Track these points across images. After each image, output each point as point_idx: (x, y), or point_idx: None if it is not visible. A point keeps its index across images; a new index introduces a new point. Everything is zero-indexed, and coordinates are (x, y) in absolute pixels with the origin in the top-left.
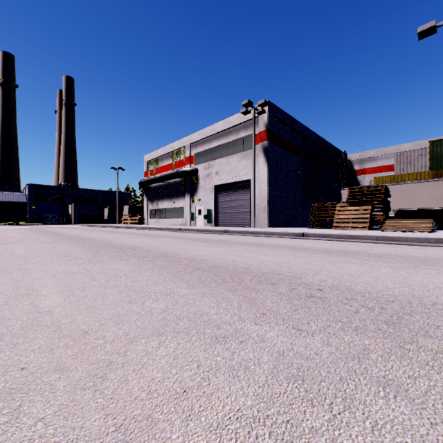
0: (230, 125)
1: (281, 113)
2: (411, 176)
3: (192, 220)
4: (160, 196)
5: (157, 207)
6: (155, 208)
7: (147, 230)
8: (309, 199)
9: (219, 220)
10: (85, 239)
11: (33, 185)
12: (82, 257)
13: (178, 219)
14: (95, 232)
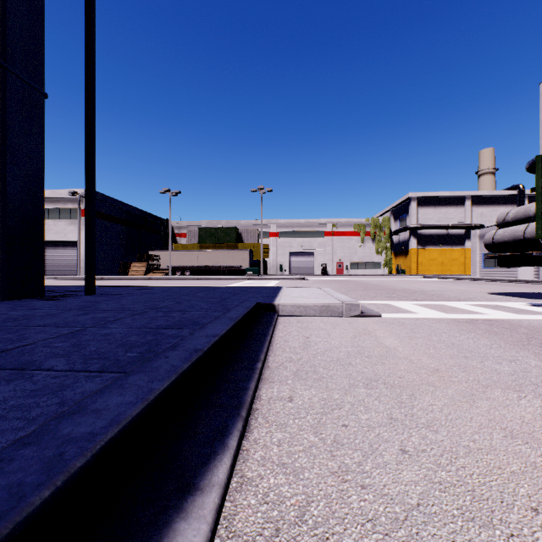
0: (58, 196)
1: (103, 197)
2: (191, 245)
3: None
4: None
5: None
6: None
7: None
8: (131, 255)
9: (46, 271)
10: None
11: None
12: None
13: None
14: None
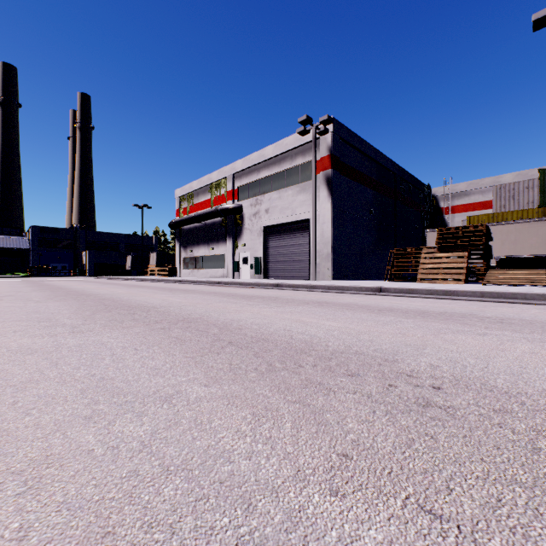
0: (283, 150)
1: (349, 134)
2: (515, 214)
3: (236, 271)
4: (195, 241)
5: (191, 254)
6: (189, 256)
7: (177, 284)
8: (384, 244)
9: (269, 271)
10: (89, 296)
11: (38, 228)
12: (65, 323)
13: (218, 269)
14: (108, 286)
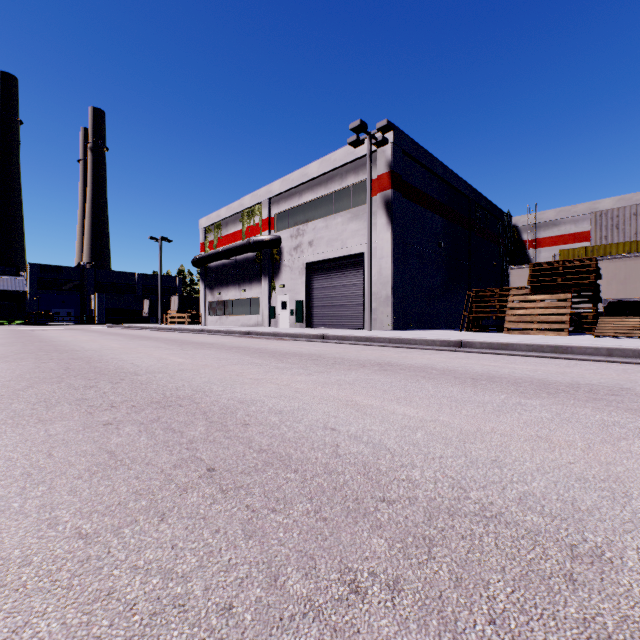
0: (331, 167)
1: (413, 146)
2: (621, 247)
3: (272, 318)
4: (223, 282)
5: (219, 298)
6: (216, 300)
7: (197, 335)
8: (456, 284)
9: (313, 318)
10: (62, 353)
11: (37, 266)
12: None
13: (251, 316)
14: (107, 337)
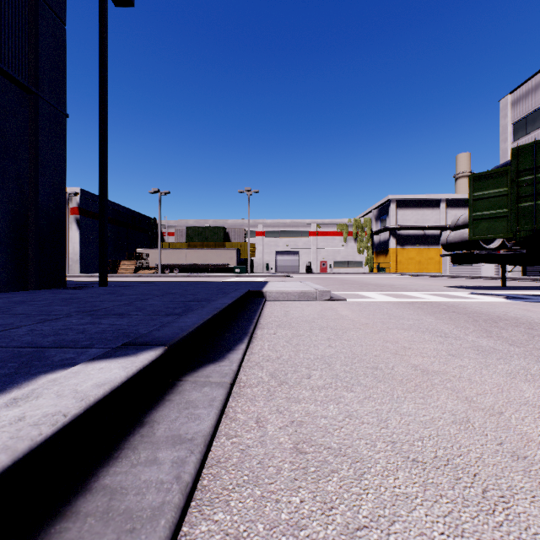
0: None
1: (92, 196)
2: (179, 244)
3: None
4: None
5: None
6: None
7: None
8: (119, 253)
9: None
10: None
11: None
12: None
13: None
14: None
